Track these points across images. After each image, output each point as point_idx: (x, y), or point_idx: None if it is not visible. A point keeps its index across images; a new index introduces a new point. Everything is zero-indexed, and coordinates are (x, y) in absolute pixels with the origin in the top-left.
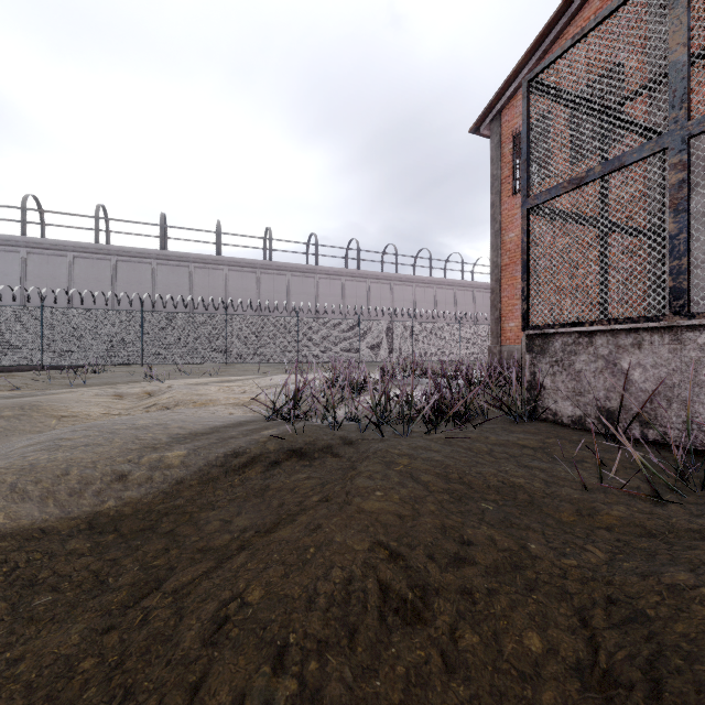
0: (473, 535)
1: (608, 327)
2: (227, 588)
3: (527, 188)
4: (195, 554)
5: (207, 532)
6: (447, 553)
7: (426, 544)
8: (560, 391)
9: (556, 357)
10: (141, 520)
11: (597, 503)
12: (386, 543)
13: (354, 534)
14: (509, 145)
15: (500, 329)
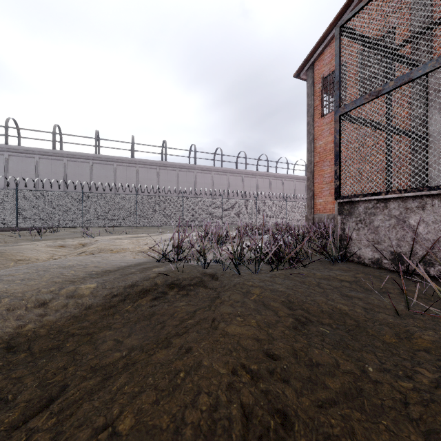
0: (319, 356)
1: (399, 195)
2: (102, 414)
3: (338, 101)
4: (87, 371)
5: (101, 350)
6: (301, 375)
7: (282, 367)
8: (362, 241)
9: (360, 217)
10: (51, 339)
11: (409, 325)
12: (247, 367)
13: (219, 358)
14: (319, 85)
15: (313, 204)
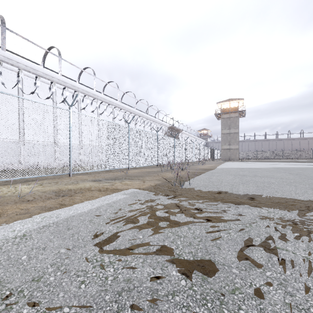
0: None
1: None
2: None
3: None
4: None
5: None
6: None
7: None
8: None
9: None
10: None
11: None
12: None
13: None
14: None
15: None
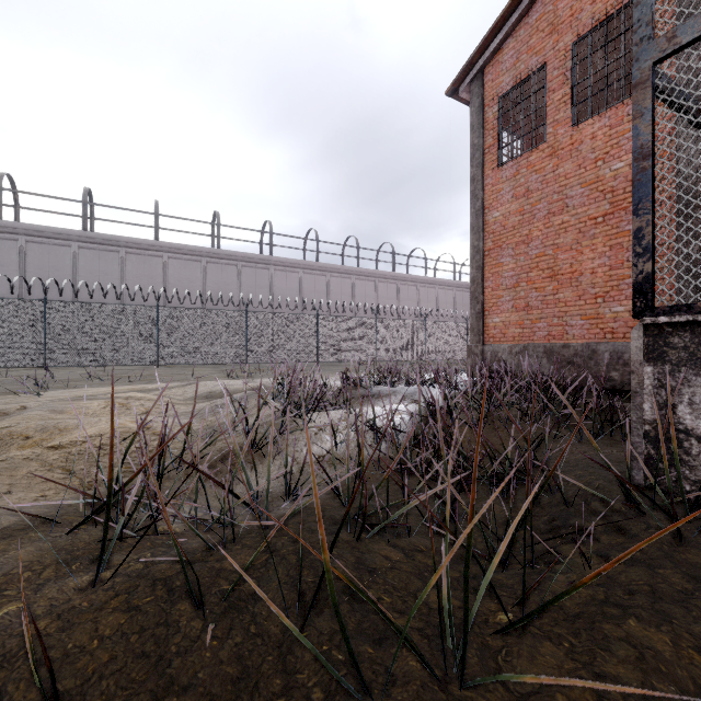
0: None
1: None
2: None
3: (651, 20)
4: None
5: None
6: None
7: None
8: None
9: None
10: None
11: None
12: None
13: None
14: (493, 109)
15: (482, 326)
